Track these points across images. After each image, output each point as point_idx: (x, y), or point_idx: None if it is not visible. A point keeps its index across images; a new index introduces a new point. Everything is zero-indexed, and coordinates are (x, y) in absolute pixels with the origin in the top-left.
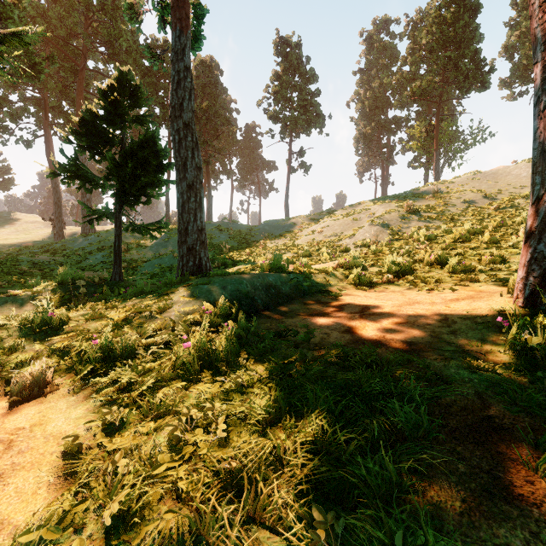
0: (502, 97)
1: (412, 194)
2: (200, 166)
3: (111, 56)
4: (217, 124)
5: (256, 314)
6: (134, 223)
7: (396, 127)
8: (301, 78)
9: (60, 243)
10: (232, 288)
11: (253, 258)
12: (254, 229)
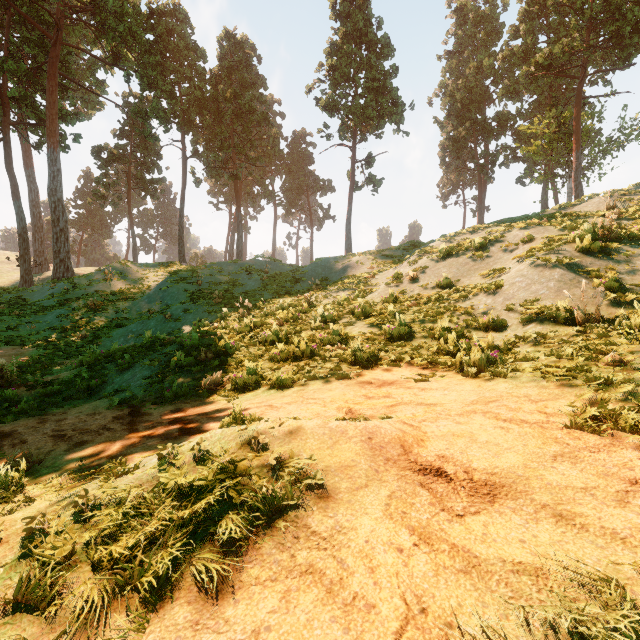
0: None
1: (560, 212)
2: None
3: (99, 27)
4: (248, 121)
5: None
6: None
7: (499, 128)
8: (370, 50)
9: (14, 293)
10: None
11: (287, 334)
12: (300, 272)
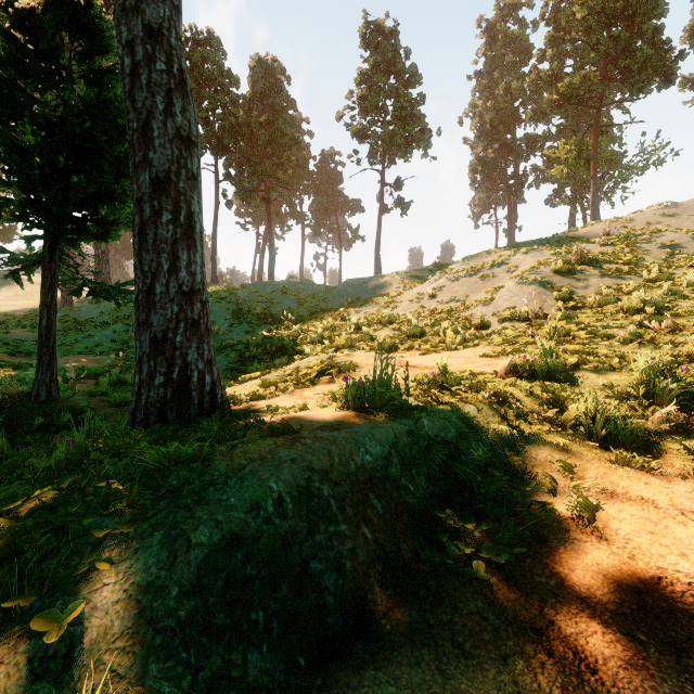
0: (685, 102)
1: (567, 237)
2: (191, 138)
3: None
4: (280, 146)
5: (309, 689)
6: (89, 281)
7: (528, 149)
8: (398, 79)
9: (62, 312)
10: (213, 539)
11: (329, 336)
12: (332, 292)
